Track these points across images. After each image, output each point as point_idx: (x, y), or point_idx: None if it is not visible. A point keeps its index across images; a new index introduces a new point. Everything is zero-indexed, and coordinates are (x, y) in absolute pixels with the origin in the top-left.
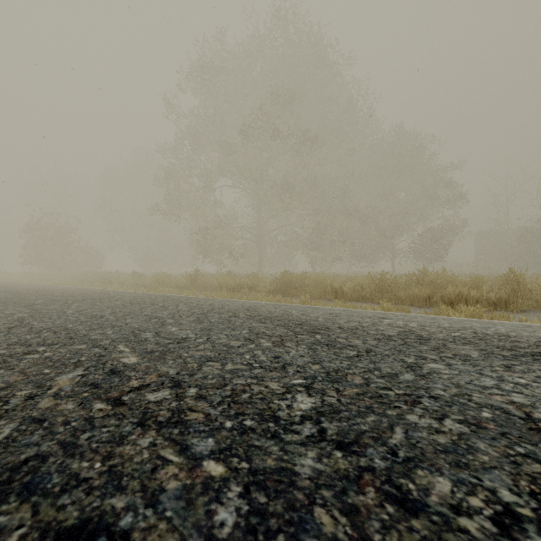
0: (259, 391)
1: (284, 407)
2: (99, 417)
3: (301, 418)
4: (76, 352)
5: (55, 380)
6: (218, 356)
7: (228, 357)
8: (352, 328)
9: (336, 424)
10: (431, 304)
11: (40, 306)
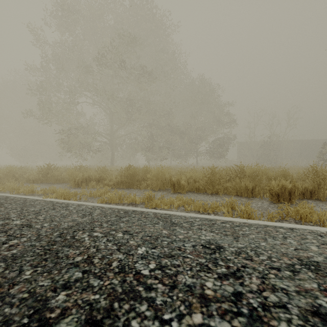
0: None
1: None
2: None
3: None
4: None
5: None
6: None
7: None
8: None
9: None
10: (255, 195)
11: None
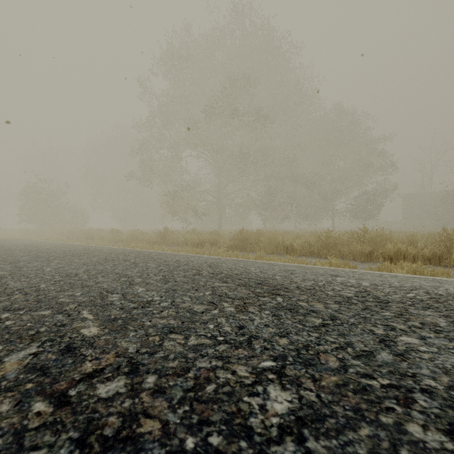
0: (225, 381)
1: (256, 410)
2: (33, 428)
3: (279, 431)
4: (38, 319)
5: (2, 362)
6: (181, 325)
7: (191, 326)
8: (309, 288)
9: (325, 444)
10: (372, 259)
11: (24, 263)
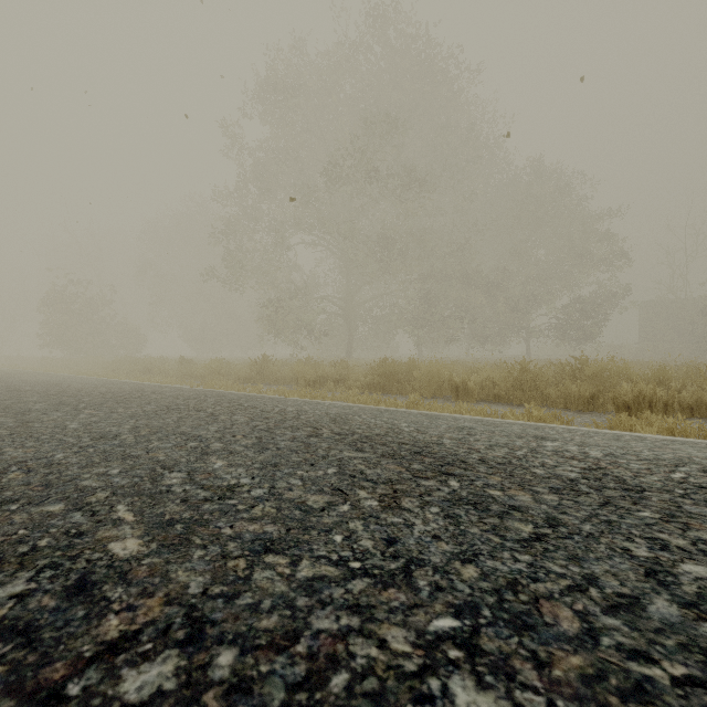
0: (366, 664)
1: None
2: None
3: None
4: (40, 522)
5: None
6: (285, 536)
7: (303, 539)
8: (502, 462)
9: None
10: (596, 408)
11: (36, 414)
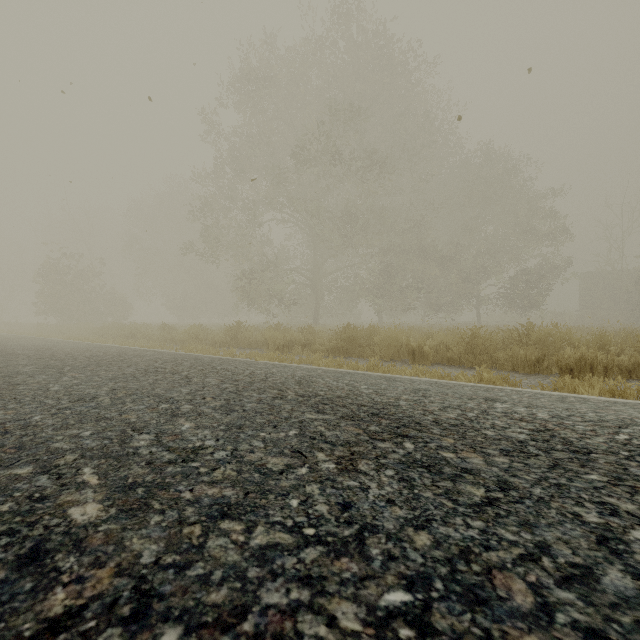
0: None
1: None
2: None
3: None
4: (5, 485)
5: None
6: (243, 500)
7: (260, 503)
8: (455, 423)
9: None
10: (541, 370)
11: (23, 377)
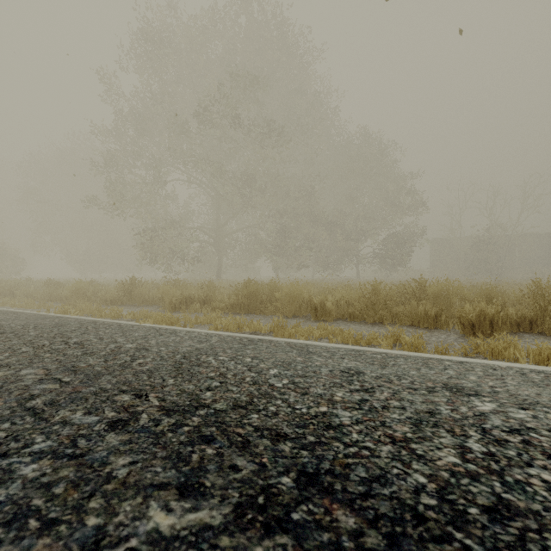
0: None
1: None
2: None
3: None
4: None
5: None
6: None
7: None
8: (487, 501)
9: None
10: (440, 325)
11: None
